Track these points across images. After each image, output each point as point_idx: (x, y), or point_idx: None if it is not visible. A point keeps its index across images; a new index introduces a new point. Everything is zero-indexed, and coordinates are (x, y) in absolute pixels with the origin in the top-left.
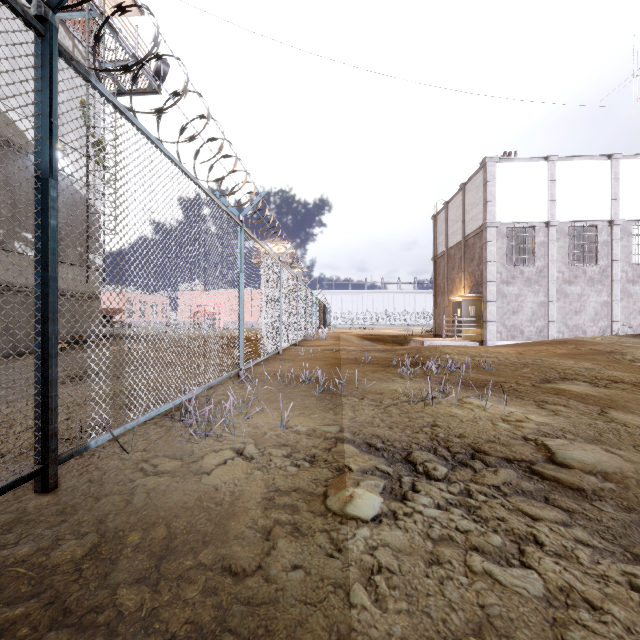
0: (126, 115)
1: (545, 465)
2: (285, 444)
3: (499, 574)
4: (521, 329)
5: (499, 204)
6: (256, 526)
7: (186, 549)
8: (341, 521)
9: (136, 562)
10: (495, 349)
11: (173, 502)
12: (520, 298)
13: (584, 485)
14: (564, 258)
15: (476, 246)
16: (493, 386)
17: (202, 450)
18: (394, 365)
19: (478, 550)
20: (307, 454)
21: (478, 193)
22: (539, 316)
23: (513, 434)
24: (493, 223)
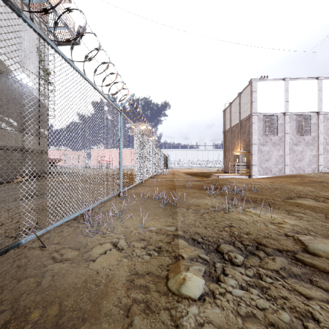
0: (47, 41)
1: (303, 254)
2: (143, 239)
3: None
4: (270, 169)
5: (259, 103)
6: (120, 304)
7: (69, 325)
8: (178, 300)
9: None
10: (258, 180)
11: (67, 284)
12: (270, 153)
13: None
14: (293, 132)
15: (246, 125)
16: (260, 201)
17: (92, 243)
18: (204, 189)
19: (274, 326)
20: (156, 246)
21: (247, 97)
22: (280, 162)
23: (278, 232)
24: (255, 113)
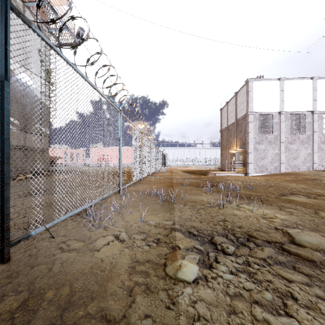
0: (54, 48)
1: (290, 245)
2: (142, 232)
3: (273, 322)
4: (266, 167)
5: (255, 102)
6: (124, 286)
7: (80, 302)
8: (174, 282)
9: (48, 312)
10: (253, 177)
11: (76, 269)
12: (265, 151)
13: (314, 258)
14: (288, 130)
15: (243, 124)
16: (254, 198)
17: (96, 236)
18: (201, 186)
19: (258, 303)
20: (155, 238)
21: (244, 97)
22: (275, 160)
23: (269, 226)
24: (251, 112)
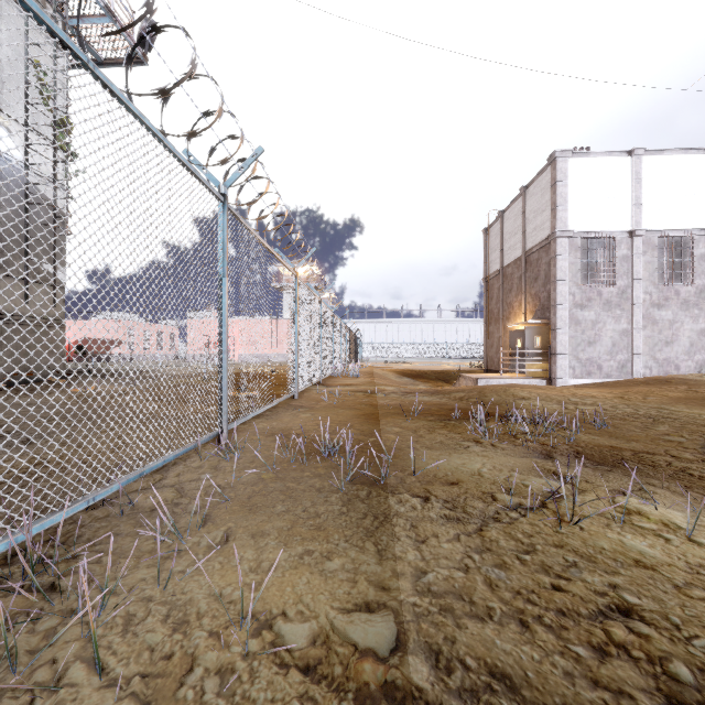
0: None
1: None
2: None
3: None
4: (599, 364)
5: (571, 209)
6: None
7: None
8: None
9: None
10: (582, 391)
11: None
12: (597, 325)
13: None
14: (652, 276)
15: (541, 262)
16: (639, 463)
17: None
18: (456, 417)
19: None
20: None
21: (544, 197)
22: (621, 347)
23: None
24: (564, 232)
